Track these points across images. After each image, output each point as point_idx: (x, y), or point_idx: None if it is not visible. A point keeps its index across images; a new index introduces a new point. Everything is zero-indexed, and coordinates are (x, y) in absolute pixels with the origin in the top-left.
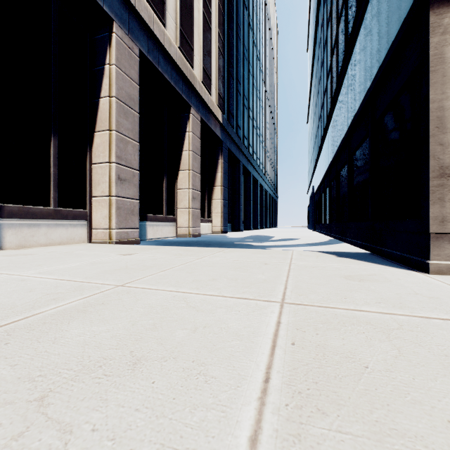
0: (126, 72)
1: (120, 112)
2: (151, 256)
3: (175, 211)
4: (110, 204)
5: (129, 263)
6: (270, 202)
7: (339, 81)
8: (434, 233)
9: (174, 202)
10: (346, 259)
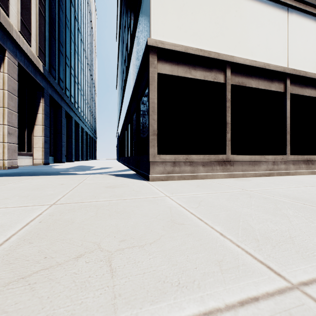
0: None
1: None
2: None
3: None
4: None
5: None
6: (90, 141)
7: (127, 70)
8: (151, 161)
9: None
10: (118, 178)
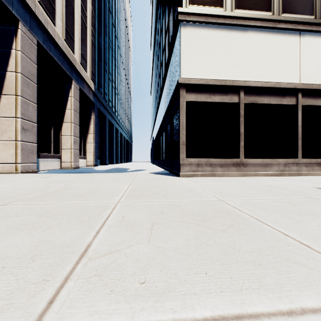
0: (28, 55)
1: (24, 83)
2: (63, 177)
3: (60, 151)
4: (16, 146)
5: (55, 180)
6: (127, 145)
7: (162, 87)
8: (181, 163)
9: (59, 145)
10: (158, 175)
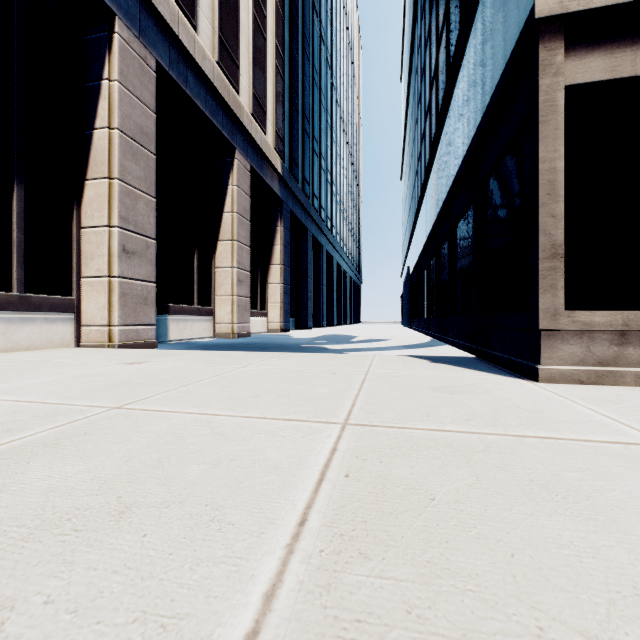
0: (135, 92)
1: (126, 152)
2: (171, 365)
3: (212, 300)
4: (109, 288)
5: (135, 375)
6: (351, 288)
7: (438, 125)
8: (545, 329)
9: (210, 287)
10: (441, 366)
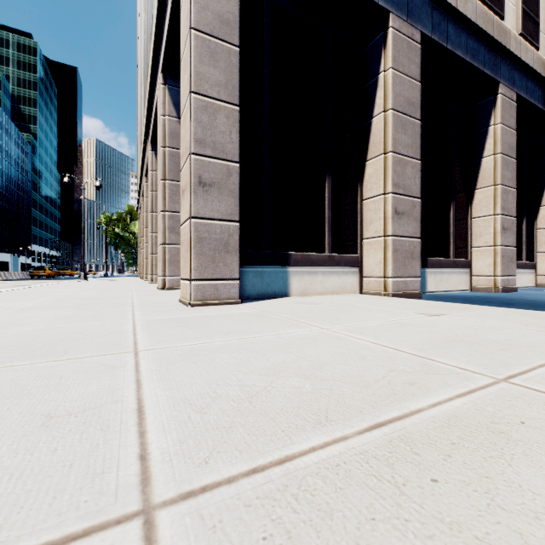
0: (403, 71)
1: (397, 127)
2: (478, 322)
3: (467, 252)
4: (384, 246)
5: (454, 331)
6: None
7: None
8: None
9: (465, 239)
10: None
